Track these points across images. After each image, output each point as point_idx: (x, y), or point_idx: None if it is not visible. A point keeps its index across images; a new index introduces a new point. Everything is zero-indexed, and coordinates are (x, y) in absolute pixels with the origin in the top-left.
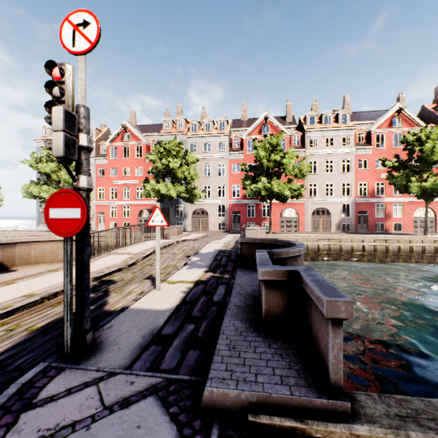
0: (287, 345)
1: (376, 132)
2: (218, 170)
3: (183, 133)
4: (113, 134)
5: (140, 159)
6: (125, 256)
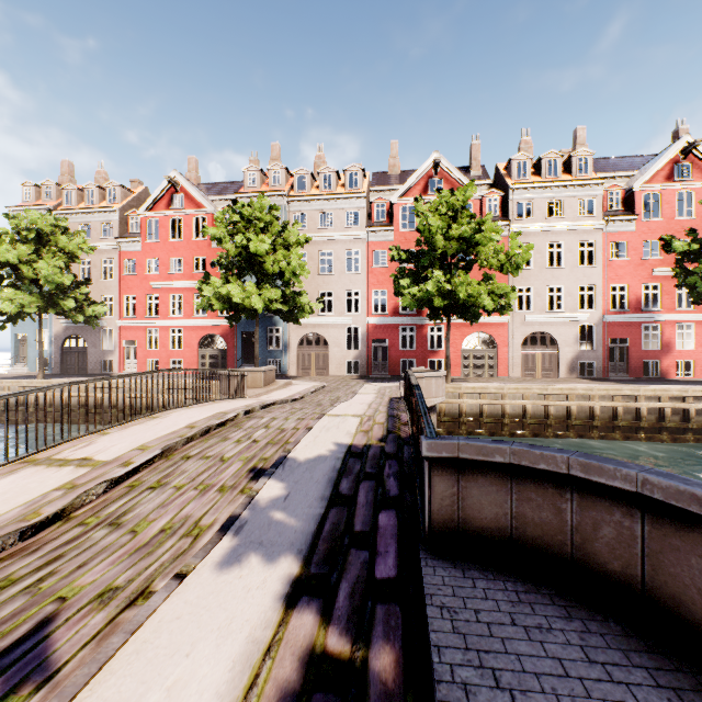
0: None
1: (644, 190)
2: (347, 265)
3: (282, 192)
4: (153, 196)
5: (202, 241)
6: (58, 478)
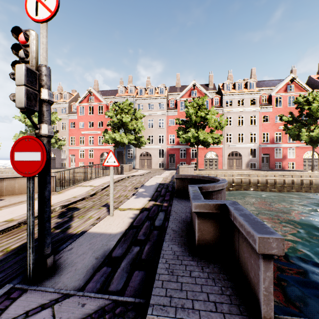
0: (217, 270)
1: (275, 95)
2: (159, 124)
3: (133, 96)
4: (82, 97)
5: (101, 115)
6: (88, 188)
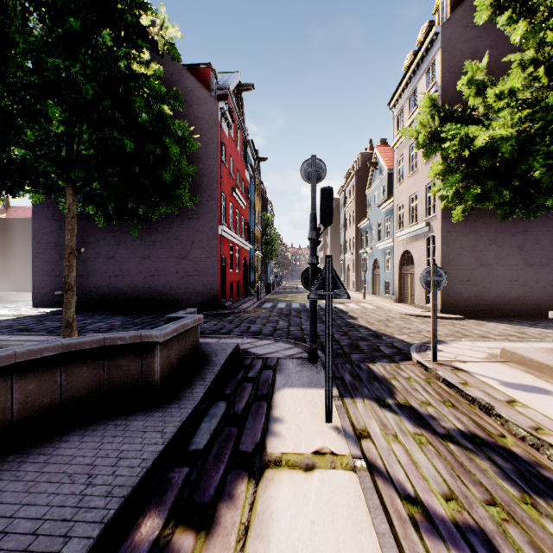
0: None
1: None
2: None
3: None
4: None
5: None
6: None
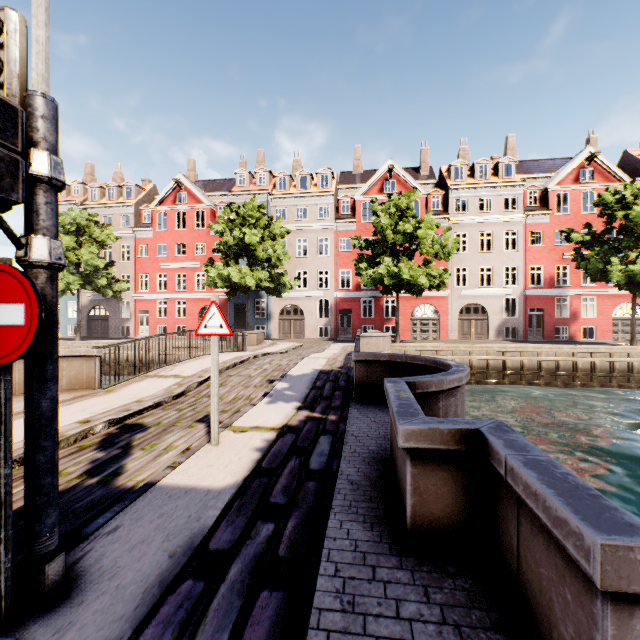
0: (464, 596)
1: (556, 190)
2: (319, 248)
3: (266, 191)
4: (162, 193)
5: (202, 230)
6: (170, 382)
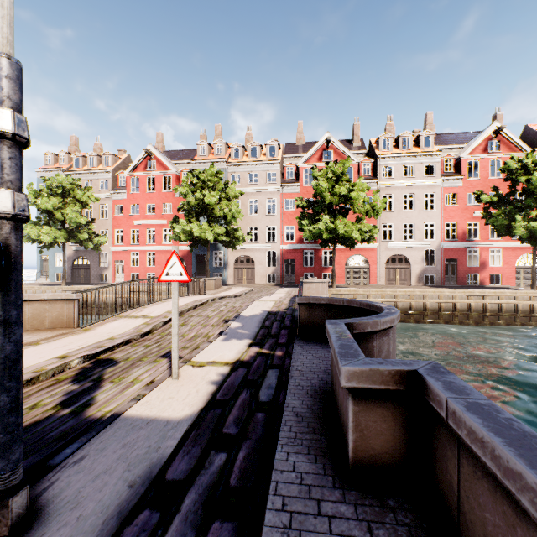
0: (406, 532)
1: (468, 158)
2: (267, 207)
3: (223, 160)
4: (135, 161)
5: (169, 193)
6: (139, 321)
